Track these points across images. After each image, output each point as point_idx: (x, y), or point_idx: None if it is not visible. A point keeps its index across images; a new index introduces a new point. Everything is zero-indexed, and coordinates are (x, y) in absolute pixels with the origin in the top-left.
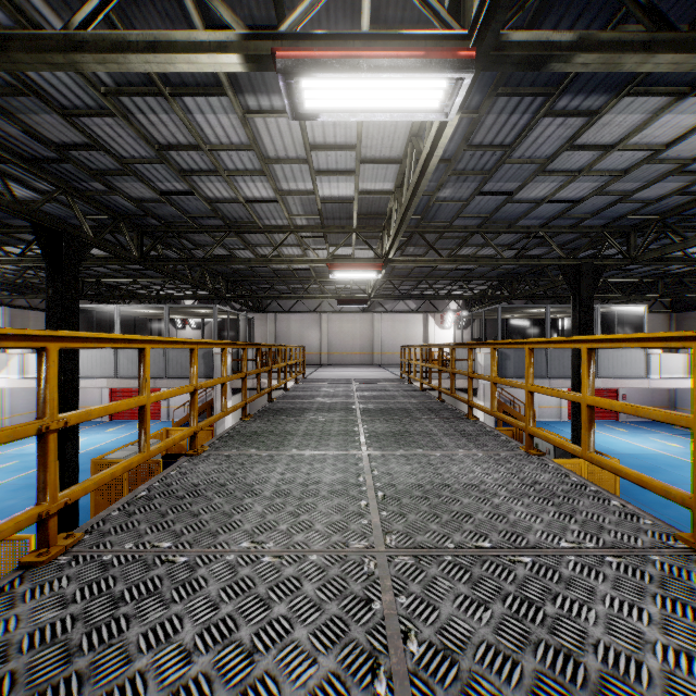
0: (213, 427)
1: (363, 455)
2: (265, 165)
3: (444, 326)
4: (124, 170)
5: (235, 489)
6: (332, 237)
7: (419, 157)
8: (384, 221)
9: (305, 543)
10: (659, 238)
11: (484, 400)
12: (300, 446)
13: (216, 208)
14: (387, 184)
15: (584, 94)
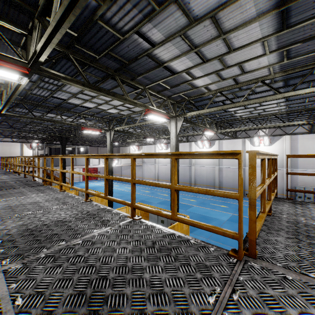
0: None
1: None
2: None
3: (31, 149)
4: None
5: None
6: None
7: None
8: None
9: None
10: None
11: None
12: None
13: None
14: None
15: (38, 111)
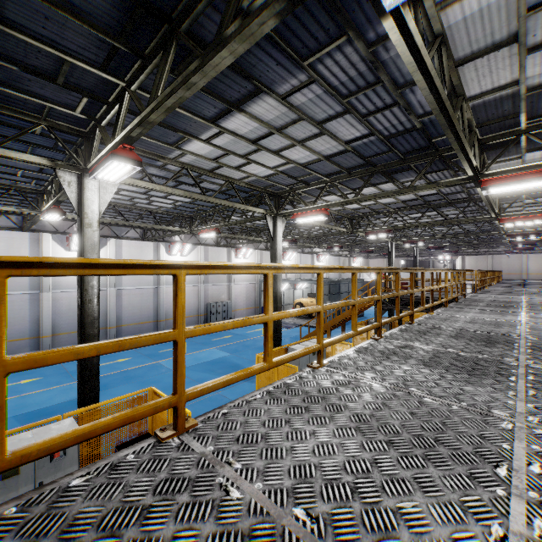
0: None
1: None
2: None
3: None
4: None
5: None
6: None
7: None
8: None
9: None
10: None
11: None
12: None
13: None
14: None
15: None
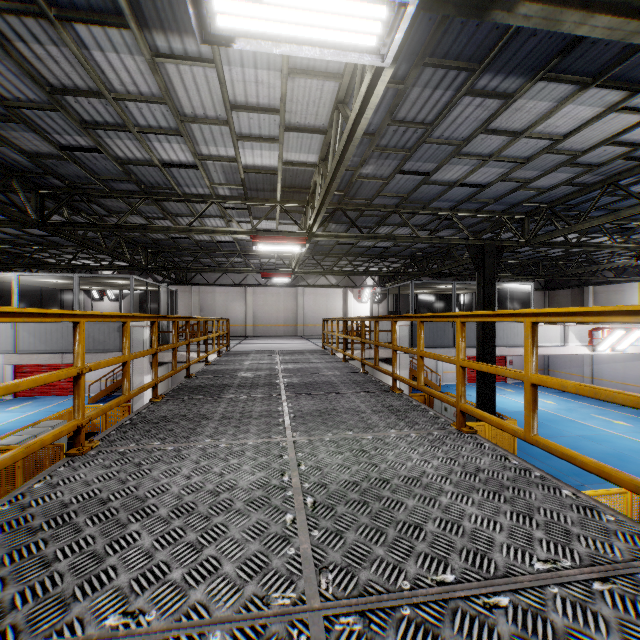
0: (130, 403)
1: (288, 442)
2: (181, 123)
3: (361, 300)
4: (10, 115)
5: (120, 508)
6: (256, 210)
7: (346, 121)
8: (308, 195)
9: (205, 604)
10: (545, 225)
11: (399, 369)
12: (215, 434)
13: (129, 170)
14: (312, 156)
15: (503, 74)
